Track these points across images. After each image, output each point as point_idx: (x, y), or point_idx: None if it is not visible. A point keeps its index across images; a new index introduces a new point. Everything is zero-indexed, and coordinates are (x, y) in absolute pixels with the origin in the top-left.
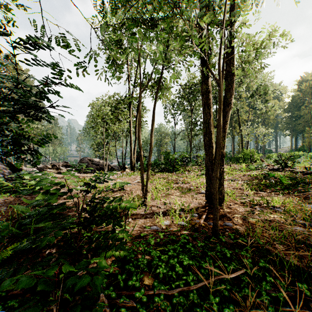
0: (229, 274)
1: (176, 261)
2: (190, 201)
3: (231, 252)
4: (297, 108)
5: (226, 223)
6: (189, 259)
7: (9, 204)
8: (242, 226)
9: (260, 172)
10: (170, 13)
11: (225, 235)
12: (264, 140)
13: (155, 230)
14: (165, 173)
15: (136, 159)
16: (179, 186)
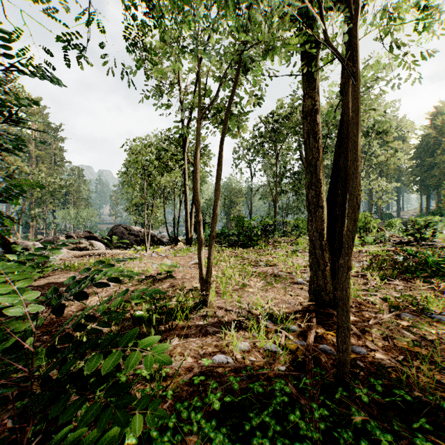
0: None
1: None
2: (281, 299)
3: (390, 437)
4: (429, 153)
5: (355, 348)
6: None
7: None
8: (389, 358)
9: (382, 248)
10: (246, 6)
11: (359, 378)
12: (386, 198)
13: (223, 366)
14: (237, 249)
15: (195, 227)
16: (261, 272)
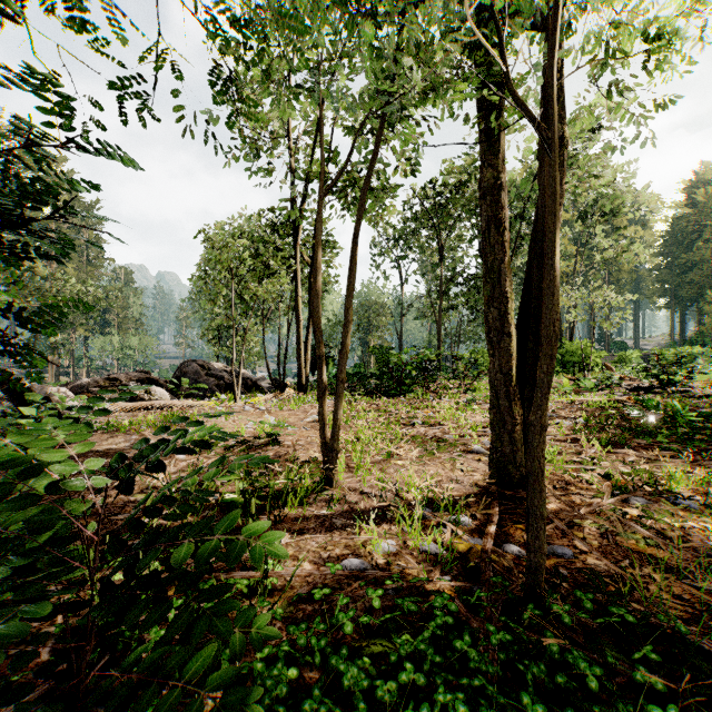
0: None
1: None
2: (447, 476)
3: (600, 671)
4: (685, 245)
5: (557, 548)
6: (468, 703)
7: None
8: (606, 563)
9: (608, 397)
10: None
11: (560, 592)
12: (616, 318)
13: (357, 574)
14: (379, 399)
15: (312, 363)
16: (417, 435)
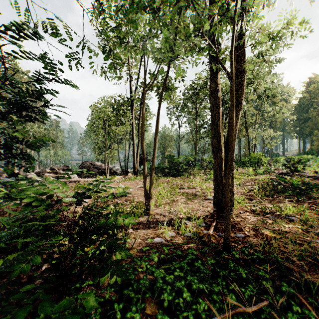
0: (251, 308)
1: (183, 283)
2: (196, 208)
3: (246, 271)
4: (305, 110)
5: (238, 234)
6: (198, 280)
7: (2, 212)
8: (255, 238)
9: (268, 177)
10: None
11: (237, 249)
12: (272, 143)
13: (159, 243)
14: (169, 178)
15: (139, 162)
16: (184, 192)
